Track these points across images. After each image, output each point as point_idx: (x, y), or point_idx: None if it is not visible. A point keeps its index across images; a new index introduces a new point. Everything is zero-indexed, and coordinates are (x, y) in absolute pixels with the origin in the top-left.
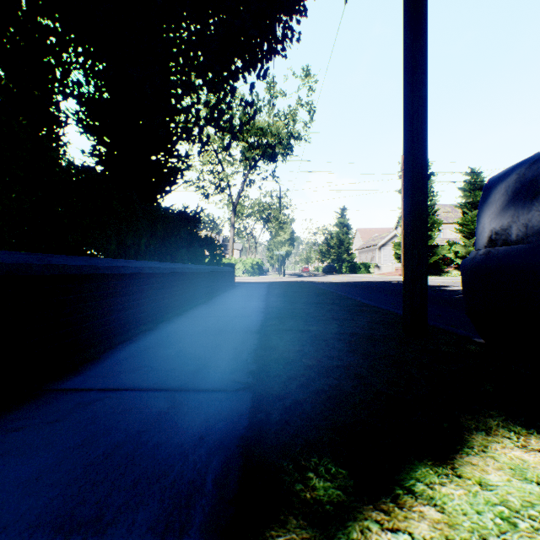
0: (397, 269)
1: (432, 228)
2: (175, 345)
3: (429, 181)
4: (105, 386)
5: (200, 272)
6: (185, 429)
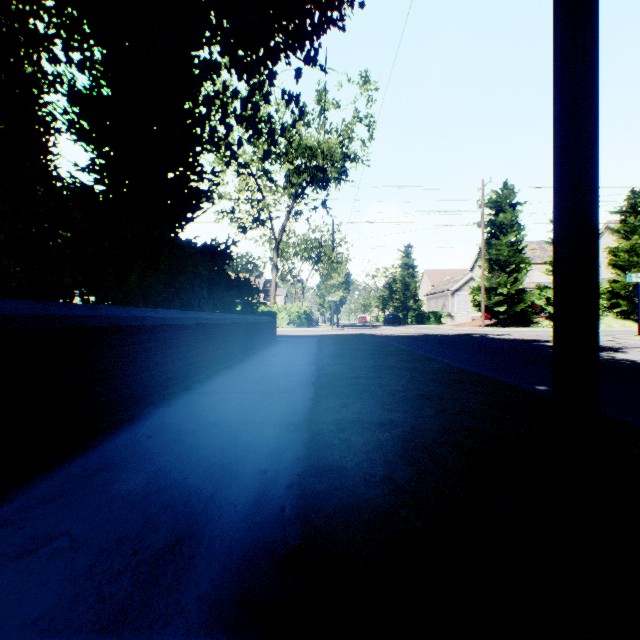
0: (474, 319)
1: (518, 269)
2: (154, 461)
3: (514, 212)
4: None
5: (226, 323)
6: None
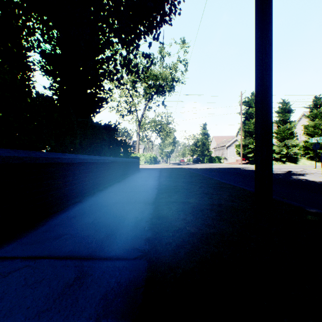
0: (238, 160)
1: None
2: (94, 214)
3: None
4: (28, 253)
5: (116, 162)
6: (83, 307)
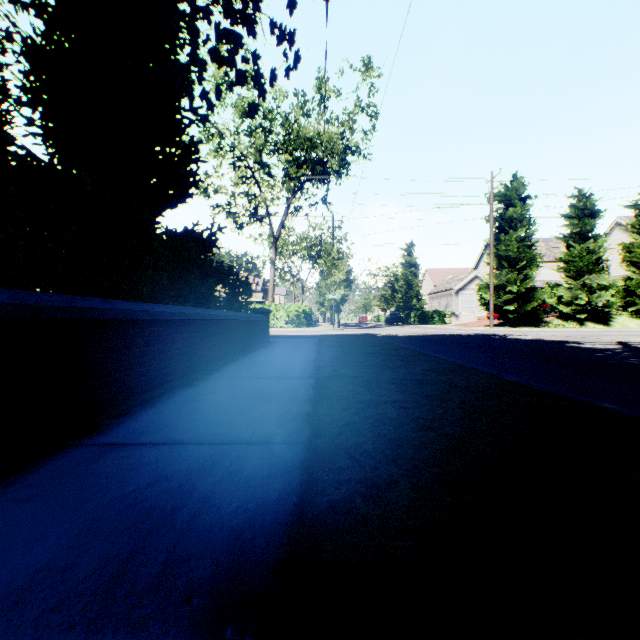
0: (480, 319)
1: (529, 265)
2: None
3: (525, 206)
4: None
5: (191, 320)
6: None
